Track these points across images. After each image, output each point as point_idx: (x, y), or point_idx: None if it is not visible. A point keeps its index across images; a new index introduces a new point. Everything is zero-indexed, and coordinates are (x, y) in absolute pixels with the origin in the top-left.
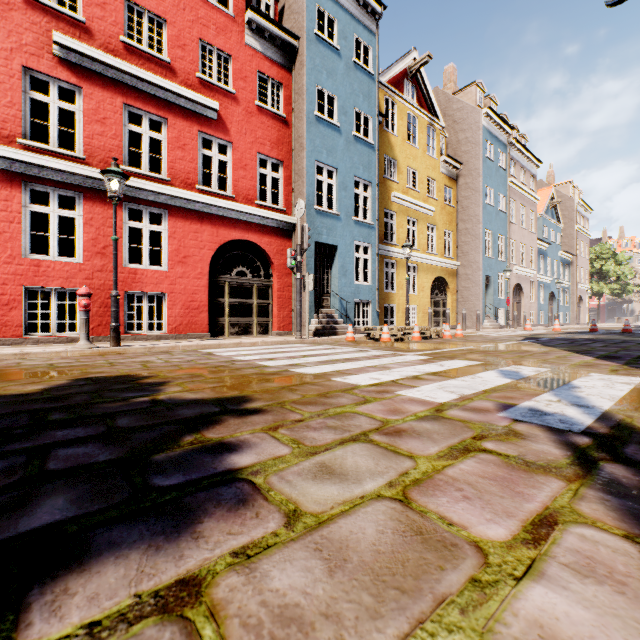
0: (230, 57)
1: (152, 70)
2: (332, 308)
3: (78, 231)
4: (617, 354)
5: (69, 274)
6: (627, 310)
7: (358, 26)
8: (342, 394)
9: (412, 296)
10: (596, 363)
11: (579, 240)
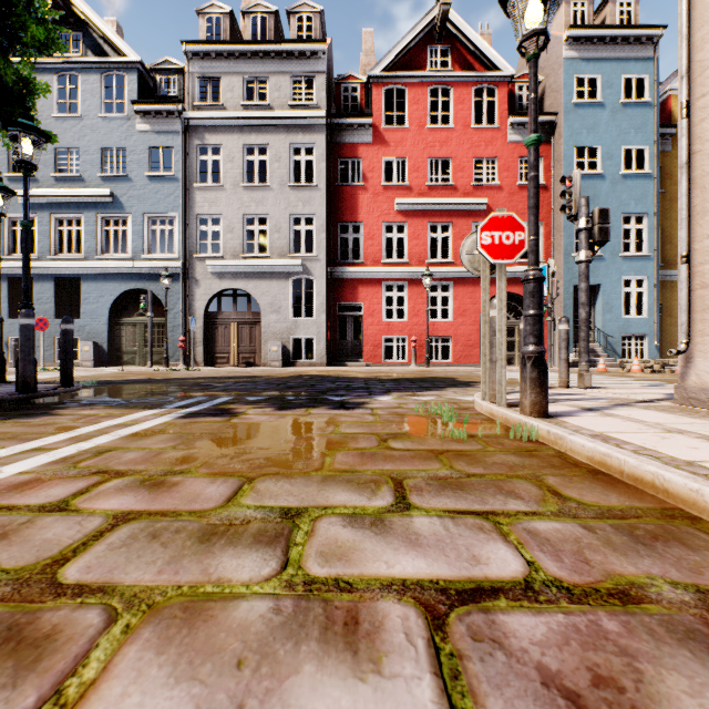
0: (496, 158)
1: (443, 194)
2: (595, 343)
3: (405, 304)
4: None
5: (401, 328)
6: None
7: (627, 64)
8: None
9: None
10: None
11: None
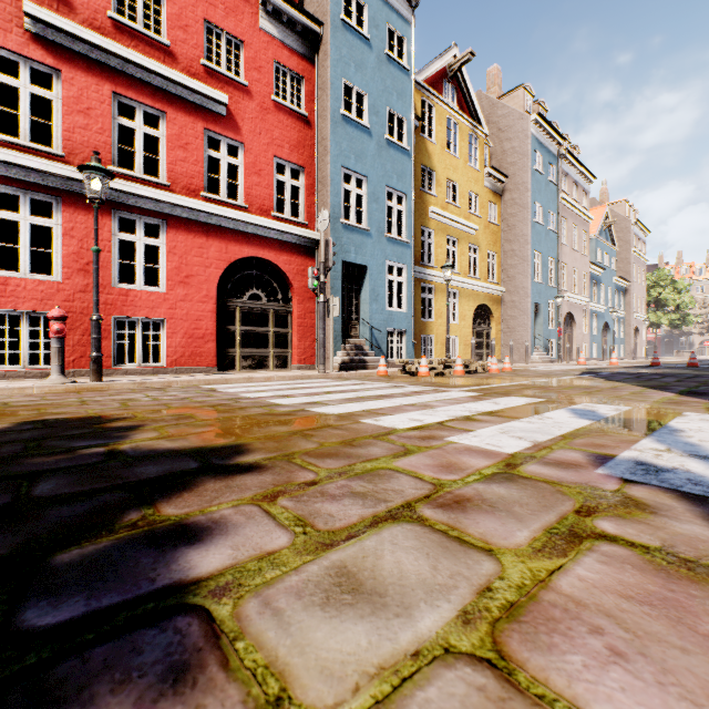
0: (242, 43)
1: (147, 54)
2: (361, 338)
3: (56, 243)
4: (700, 390)
5: (44, 295)
6: (686, 343)
7: (391, 13)
8: (374, 441)
9: (452, 326)
10: (683, 400)
11: (635, 265)
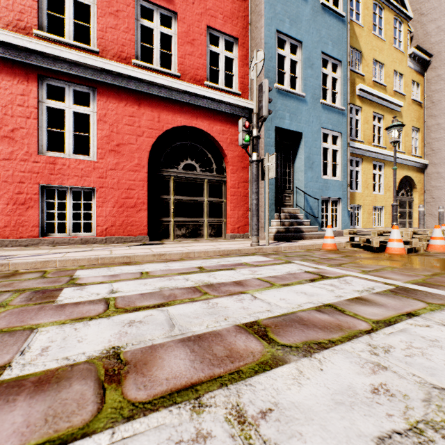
0: None
1: None
2: (295, 207)
3: None
4: None
5: None
6: None
7: None
8: None
9: (378, 196)
10: None
11: None
